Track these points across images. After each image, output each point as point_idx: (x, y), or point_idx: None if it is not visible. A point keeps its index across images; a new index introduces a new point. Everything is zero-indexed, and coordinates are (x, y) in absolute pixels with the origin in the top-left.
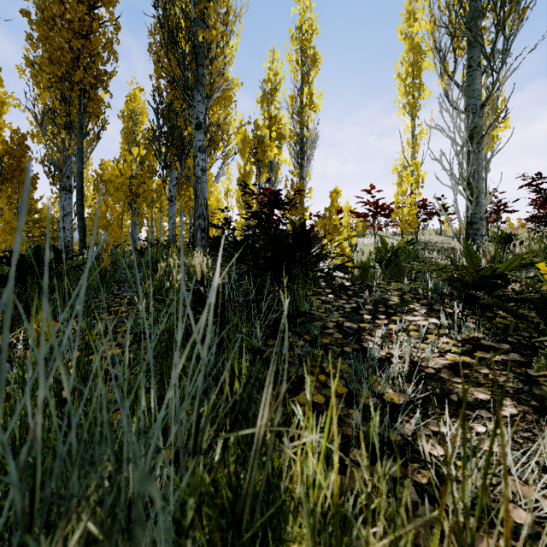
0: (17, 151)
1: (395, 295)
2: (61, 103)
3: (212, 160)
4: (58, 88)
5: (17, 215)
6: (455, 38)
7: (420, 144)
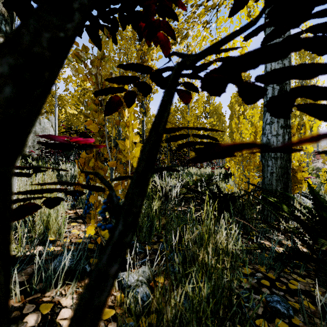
0: None
1: None
2: None
3: None
4: None
5: None
6: None
7: None
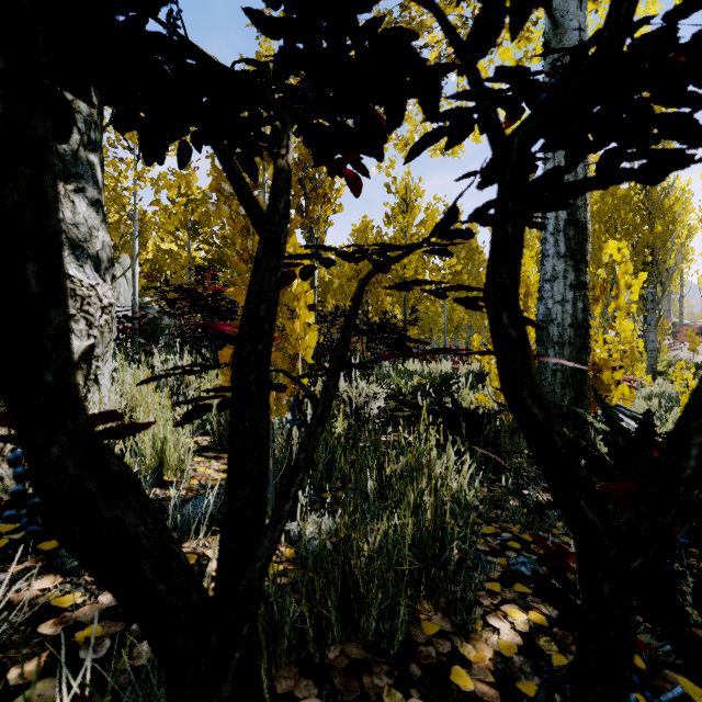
0: None
1: None
2: None
3: None
4: None
5: None
6: None
7: None
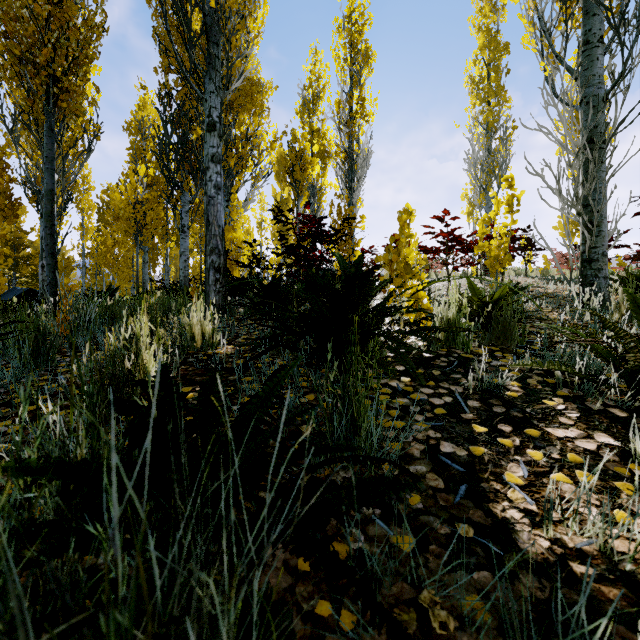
0: None
1: (510, 377)
2: (22, 95)
3: (239, 181)
4: (18, 74)
5: None
6: (567, 2)
7: (497, 164)
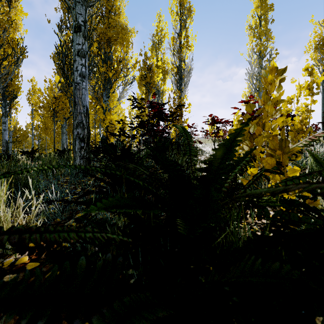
0: None
1: None
2: None
3: (114, 86)
4: None
5: None
6: None
7: None
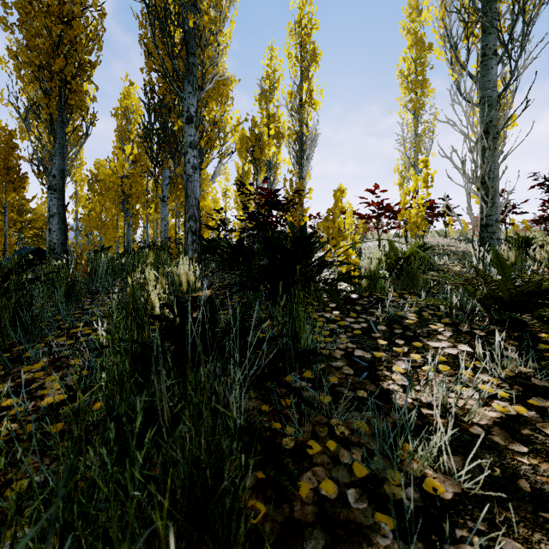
0: (4, 149)
1: (411, 311)
2: (40, 95)
3: (208, 159)
4: (36, 78)
5: (4, 216)
6: (468, 23)
7: (422, 143)
